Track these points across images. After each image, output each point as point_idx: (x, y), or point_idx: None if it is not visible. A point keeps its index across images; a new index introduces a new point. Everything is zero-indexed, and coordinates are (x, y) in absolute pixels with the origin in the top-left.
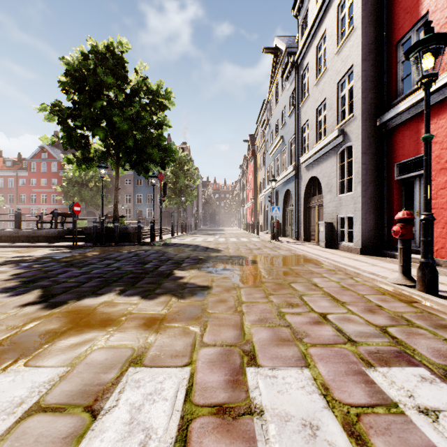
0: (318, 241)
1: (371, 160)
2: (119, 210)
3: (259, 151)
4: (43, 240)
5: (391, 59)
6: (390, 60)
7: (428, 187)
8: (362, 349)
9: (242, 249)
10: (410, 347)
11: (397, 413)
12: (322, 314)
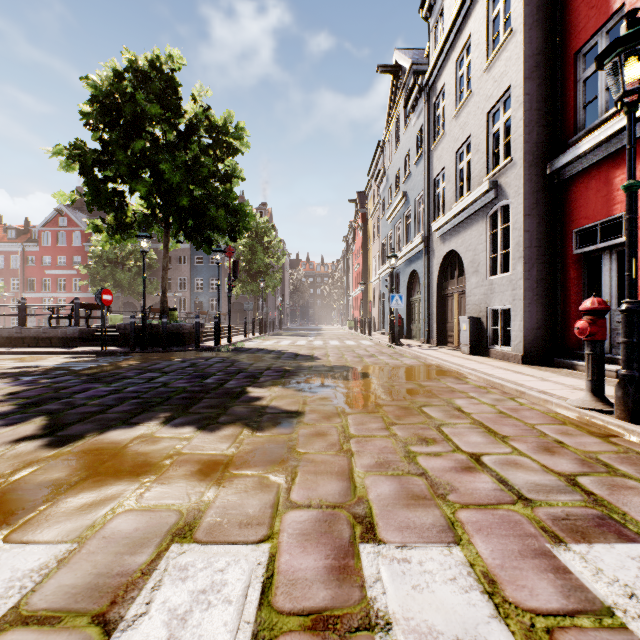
0: (458, 344)
1: (538, 226)
2: (170, 301)
3: (371, 216)
4: (58, 343)
5: (567, 76)
6: (566, 78)
7: (633, 261)
8: (543, 513)
9: (347, 357)
10: (617, 509)
11: (614, 628)
12: (473, 455)
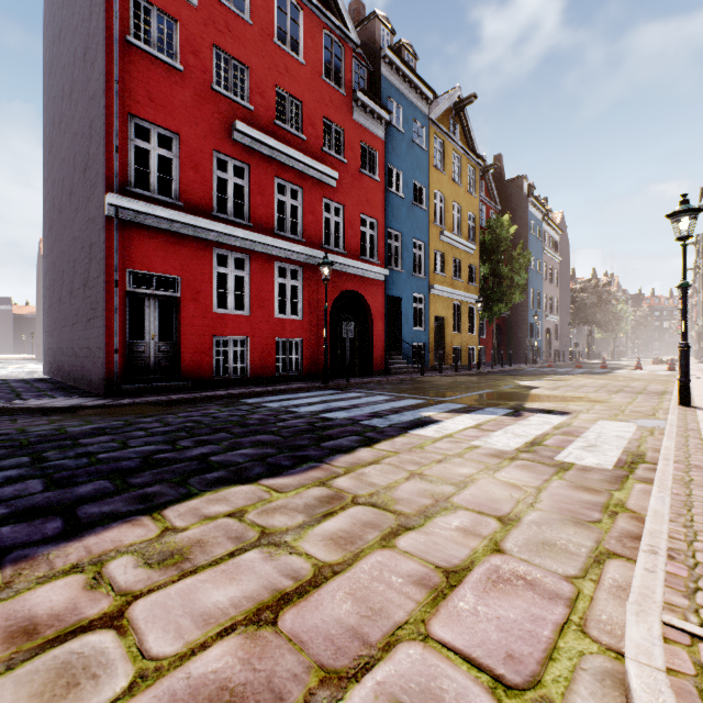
0: None
1: None
2: None
3: None
4: None
5: None
6: None
7: None
8: None
9: None
10: None
11: None
12: None
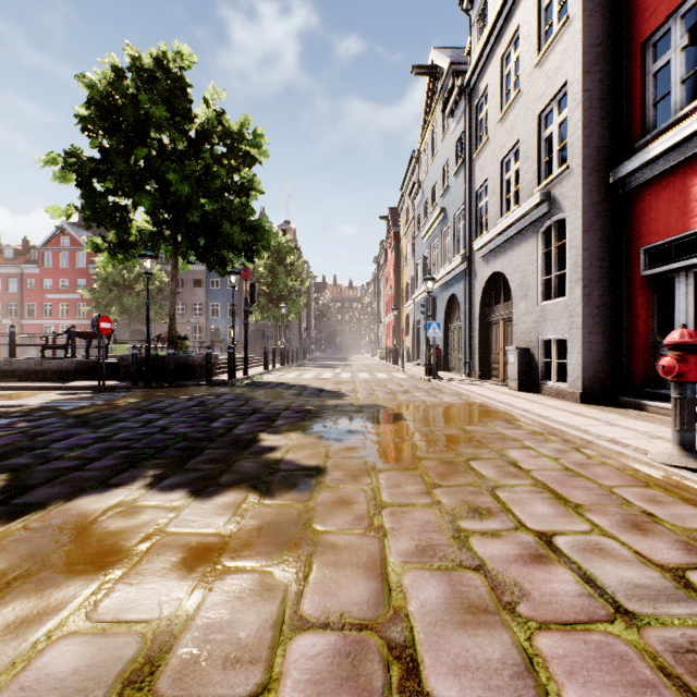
0: (503, 378)
1: (600, 243)
2: (184, 328)
3: (405, 234)
4: (52, 377)
5: (634, 69)
6: (633, 72)
7: None
8: (656, 639)
9: (378, 393)
10: None
11: None
12: (543, 536)
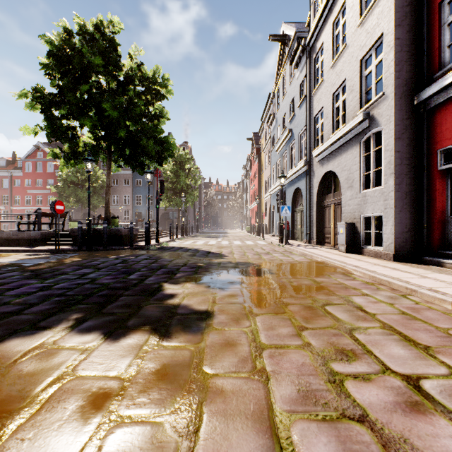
0: (334, 244)
1: (407, 147)
2: (118, 212)
3: (264, 149)
4: (25, 243)
5: (432, 22)
6: (431, 24)
7: None
8: None
9: (248, 254)
10: None
11: None
12: (409, 379)
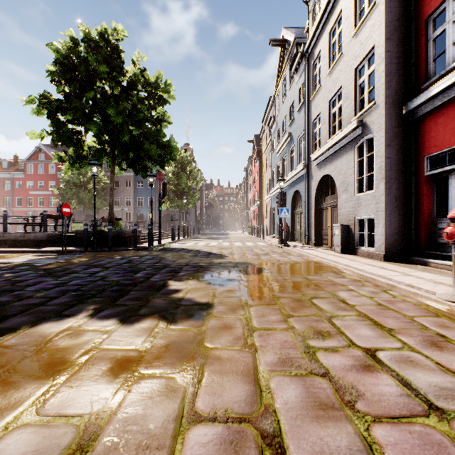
0: (331, 245)
1: (397, 154)
2: (119, 213)
3: (265, 152)
4: (31, 245)
5: (420, 36)
6: (419, 38)
7: None
8: None
9: (248, 255)
10: None
11: None
12: (368, 351)
